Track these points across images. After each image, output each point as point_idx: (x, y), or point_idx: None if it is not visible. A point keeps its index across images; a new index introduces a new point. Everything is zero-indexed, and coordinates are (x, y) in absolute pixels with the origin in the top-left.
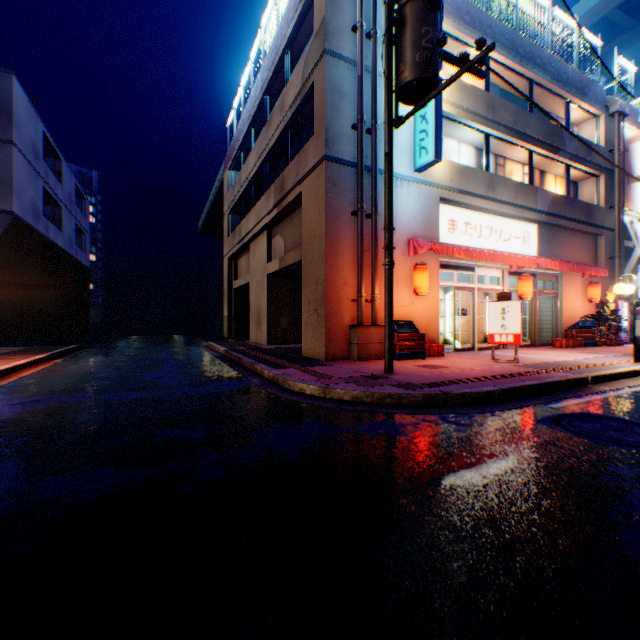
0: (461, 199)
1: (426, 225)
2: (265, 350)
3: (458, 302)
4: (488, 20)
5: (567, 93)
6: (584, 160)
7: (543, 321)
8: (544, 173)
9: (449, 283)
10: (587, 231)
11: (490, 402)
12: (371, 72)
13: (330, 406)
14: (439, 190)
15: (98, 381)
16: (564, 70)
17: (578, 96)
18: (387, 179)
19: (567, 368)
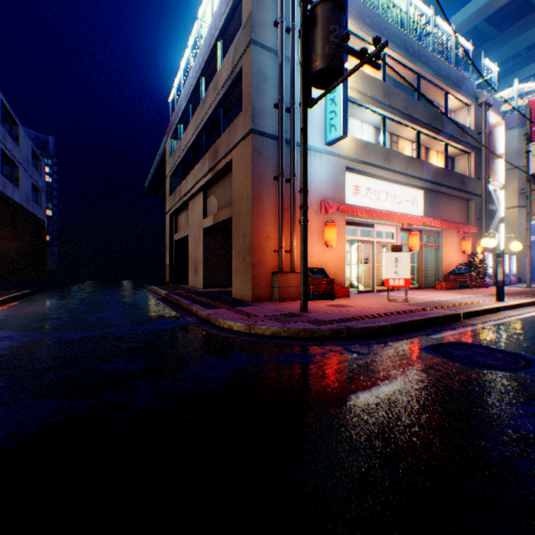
0: (363, 168)
1: (335, 189)
2: (201, 293)
3: (361, 253)
4: (385, 24)
5: (446, 86)
6: (459, 140)
7: (428, 268)
8: (429, 149)
9: (354, 237)
10: (461, 197)
11: (384, 334)
12: (290, 61)
13: (253, 340)
14: (346, 161)
15: (49, 321)
16: (444, 67)
17: (455, 89)
18: (302, 150)
19: (445, 306)
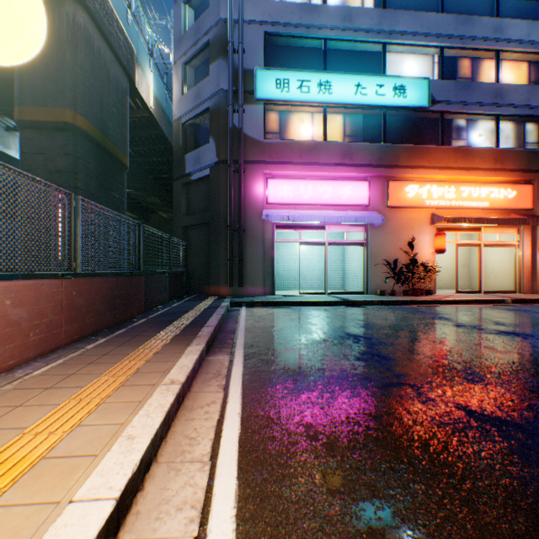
0: None
1: None
2: None
3: None
4: None
5: None
6: None
7: None
8: None
9: None
10: None
11: None
12: None
13: None
14: None
15: None
16: None
17: None
18: None
19: None
